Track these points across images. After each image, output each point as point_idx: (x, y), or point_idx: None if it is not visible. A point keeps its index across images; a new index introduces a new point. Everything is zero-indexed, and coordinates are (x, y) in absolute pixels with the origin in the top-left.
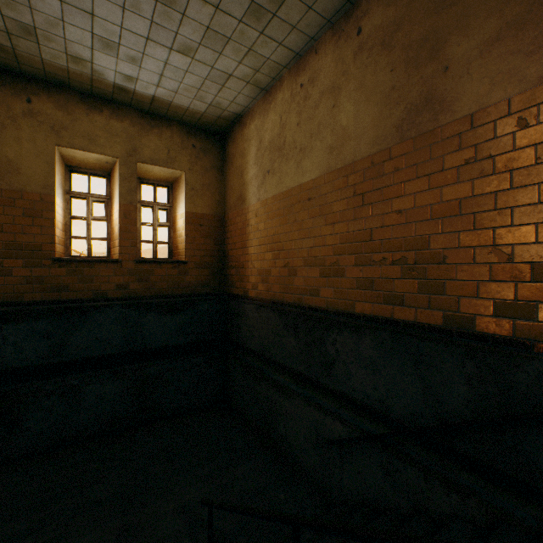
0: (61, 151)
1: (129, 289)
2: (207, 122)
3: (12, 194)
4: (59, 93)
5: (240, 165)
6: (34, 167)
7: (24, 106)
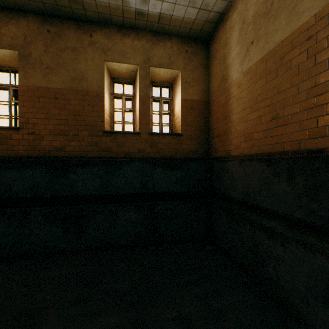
0: (107, 66)
1: (145, 152)
2: (196, 30)
3: (83, 93)
4: (106, 28)
5: (222, 54)
6: (93, 76)
7: (88, 39)
